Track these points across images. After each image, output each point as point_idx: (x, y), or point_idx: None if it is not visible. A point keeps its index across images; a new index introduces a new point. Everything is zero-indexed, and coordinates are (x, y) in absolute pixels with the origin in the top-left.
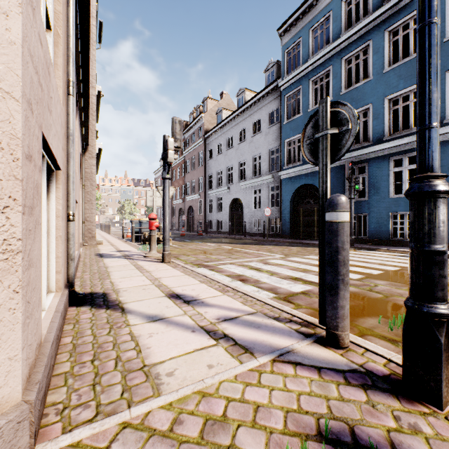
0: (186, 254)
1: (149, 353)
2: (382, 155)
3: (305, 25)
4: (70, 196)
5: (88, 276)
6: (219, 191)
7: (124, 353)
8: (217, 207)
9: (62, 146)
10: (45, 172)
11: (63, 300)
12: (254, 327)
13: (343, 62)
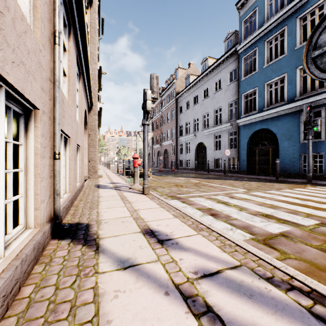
0: (162, 186)
1: None
2: None
3: None
4: (56, 137)
5: (82, 204)
6: (188, 137)
7: None
8: (185, 149)
9: (40, 86)
10: (2, 104)
11: (36, 239)
12: (244, 294)
13: (298, 20)
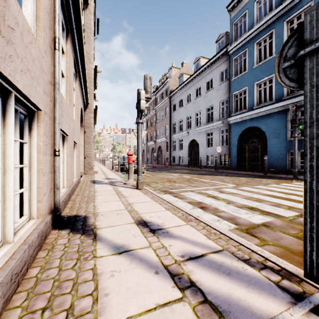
0: (155, 182)
1: (105, 304)
2: None
3: None
4: (56, 135)
5: (79, 199)
6: (181, 134)
7: (79, 301)
8: (179, 146)
9: (43, 89)
10: (12, 107)
11: (39, 228)
12: (223, 273)
13: (285, 23)
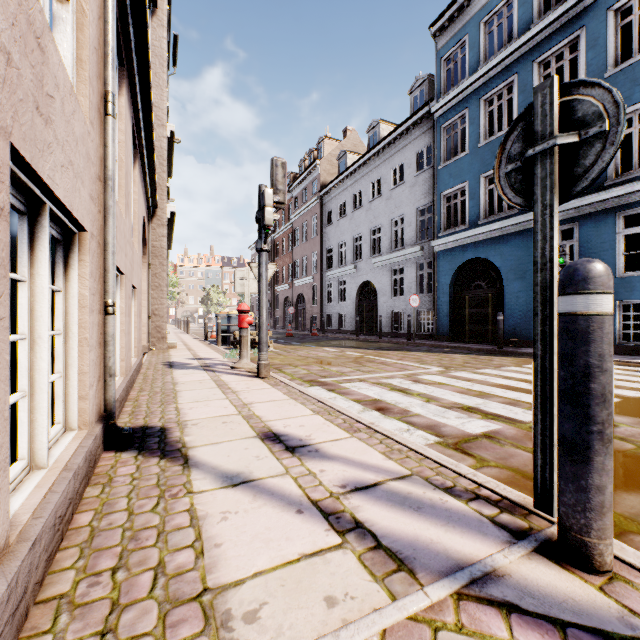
0: (293, 364)
1: (216, 558)
2: (602, 209)
3: (473, 16)
4: (108, 276)
5: (146, 397)
6: (342, 271)
7: (173, 556)
8: (338, 295)
9: (89, 192)
10: (46, 230)
11: (86, 445)
12: (410, 507)
13: (536, 66)
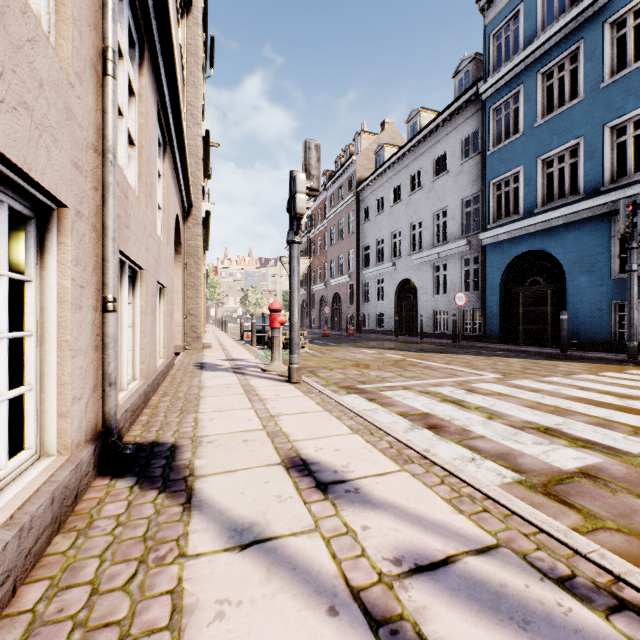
0: (328, 367)
1: None
2: None
3: None
4: (108, 266)
5: (167, 403)
6: (380, 269)
7: None
8: (375, 293)
9: (71, 158)
10: None
11: (58, 480)
12: (510, 619)
13: (607, 27)
